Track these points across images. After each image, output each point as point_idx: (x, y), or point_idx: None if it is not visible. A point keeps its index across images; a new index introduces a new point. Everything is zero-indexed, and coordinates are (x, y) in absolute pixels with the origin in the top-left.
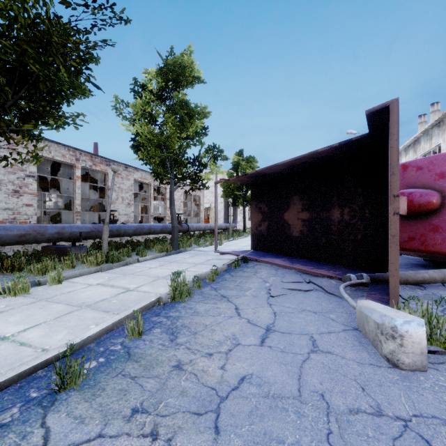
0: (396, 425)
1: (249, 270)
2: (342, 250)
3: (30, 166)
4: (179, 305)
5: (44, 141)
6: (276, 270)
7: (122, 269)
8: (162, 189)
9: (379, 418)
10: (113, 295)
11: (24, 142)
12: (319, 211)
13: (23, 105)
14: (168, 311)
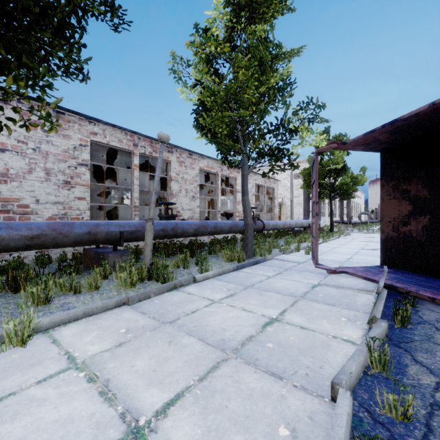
0: None
1: None
2: None
3: (82, 153)
4: None
5: (98, 123)
6: None
7: (163, 300)
8: (231, 181)
9: None
10: None
11: (75, 125)
12: None
13: None
14: None
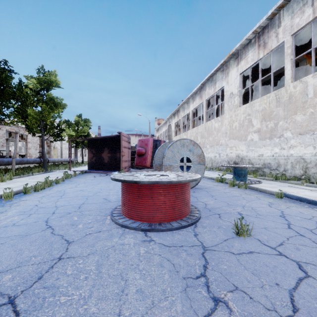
0: (108, 181)
1: (88, 174)
2: (120, 166)
3: None
4: (68, 179)
5: None
6: (97, 174)
7: (29, 177)
8: (22, 135)
9: (107, 181)
10: (42, 180)
11: None
12: (113, 153)
13: None
14: (66, 180)
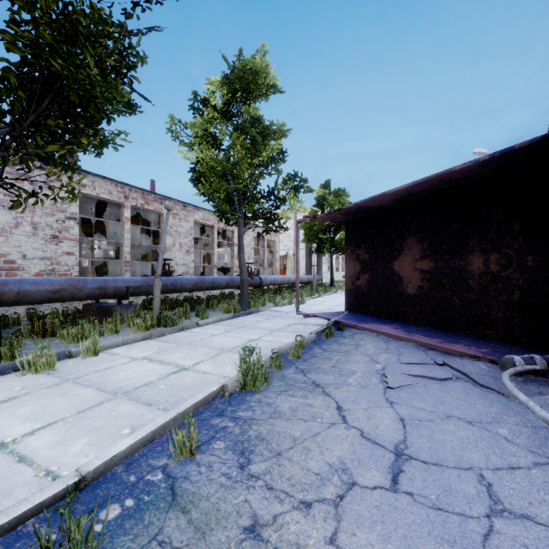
0: None
1: (347, 342)
2: (486, 316)
3: (71, 206)
4: (252, 398)
5: (87, 175)
6: (386, 343)
7: (176, 336)
8: (229, 233)
9: None
10: (161, 377)
11: (64, 177)
12: (448, 258)
13: (50, 122)
14: (237, 407)
